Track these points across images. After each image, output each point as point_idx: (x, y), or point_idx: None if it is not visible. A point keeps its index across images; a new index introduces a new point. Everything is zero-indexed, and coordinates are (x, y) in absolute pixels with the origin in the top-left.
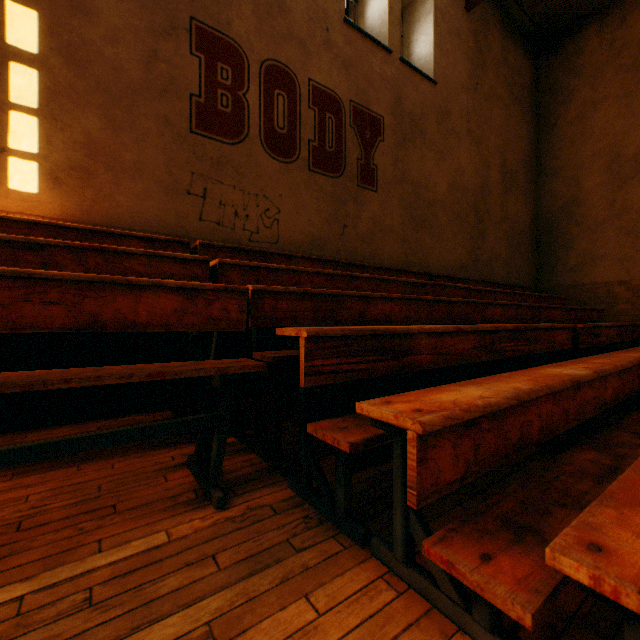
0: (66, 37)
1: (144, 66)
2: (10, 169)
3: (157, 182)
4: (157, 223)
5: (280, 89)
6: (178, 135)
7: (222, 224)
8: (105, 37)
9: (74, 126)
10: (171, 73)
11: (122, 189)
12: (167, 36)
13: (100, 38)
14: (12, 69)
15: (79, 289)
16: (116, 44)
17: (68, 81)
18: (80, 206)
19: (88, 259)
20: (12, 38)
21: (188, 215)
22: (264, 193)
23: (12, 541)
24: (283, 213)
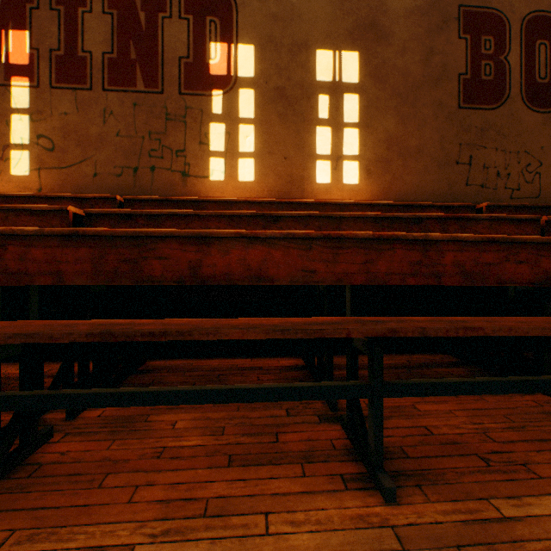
0: (373, 63)
1: (423, 64)
2: (343, 170)
3: (432, 159)
4: (432, 193)
5: (540, 38)
6: (448, 114)
7: (484, 186)
8: (397, 52)
9: (378, 128)
10: (442, 62)
11: (408, 170)
12: (439, 31)
13: (393, 54)
14: (344, 99)
15: (536, 250)
16: (404, 54)
17: (374, 96)
18: (381, 188)
19: (447, 227)
20: (344, 77)
21: (455, 183)
22: (524, 149)
23: (505, 450)
24: (544, 165)
